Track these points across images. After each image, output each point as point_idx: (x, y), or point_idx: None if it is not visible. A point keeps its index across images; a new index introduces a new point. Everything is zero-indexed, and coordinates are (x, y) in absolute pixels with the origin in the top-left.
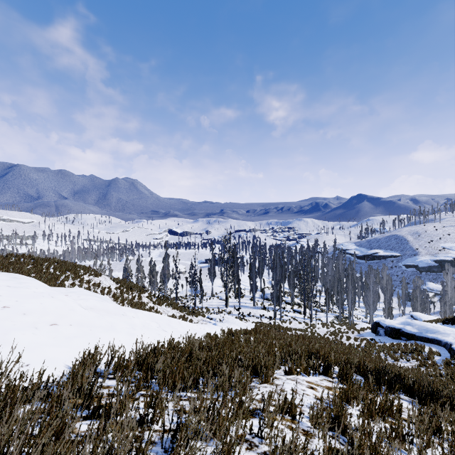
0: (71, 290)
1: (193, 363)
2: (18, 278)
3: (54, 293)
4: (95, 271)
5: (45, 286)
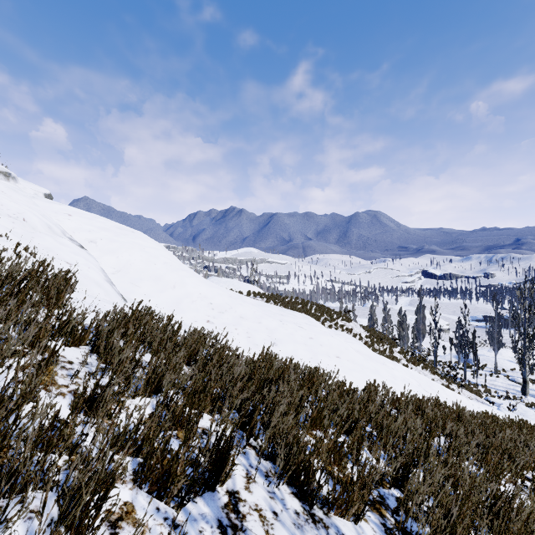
0: (337, 332)
1: (462, 425)
2: (307, 318)
3: (332, 334)
4: (346, 316)
5: (324, 327)
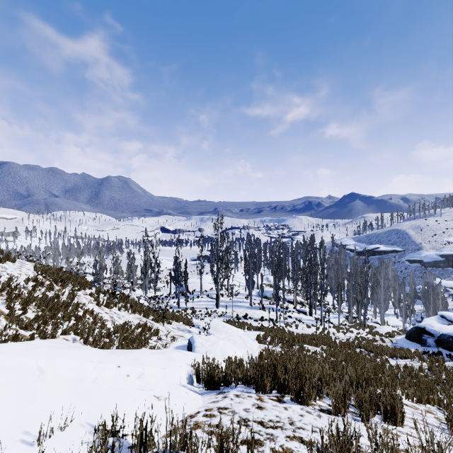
0: None
1: None
2: None
3: None
4: (6, 254)
5: None
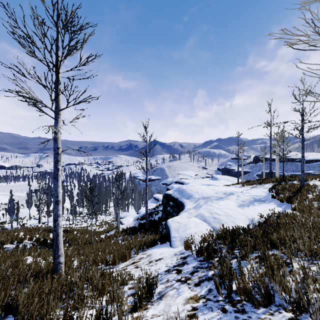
0: None
1: None
2: None
3: None
4: None
5: None
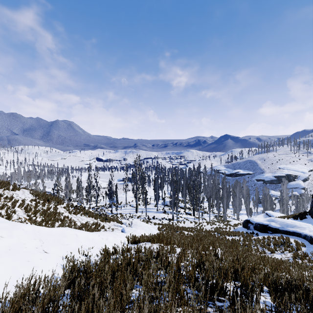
0: None
1: None
2: None
3: None
4: (14, 185)
5: None
